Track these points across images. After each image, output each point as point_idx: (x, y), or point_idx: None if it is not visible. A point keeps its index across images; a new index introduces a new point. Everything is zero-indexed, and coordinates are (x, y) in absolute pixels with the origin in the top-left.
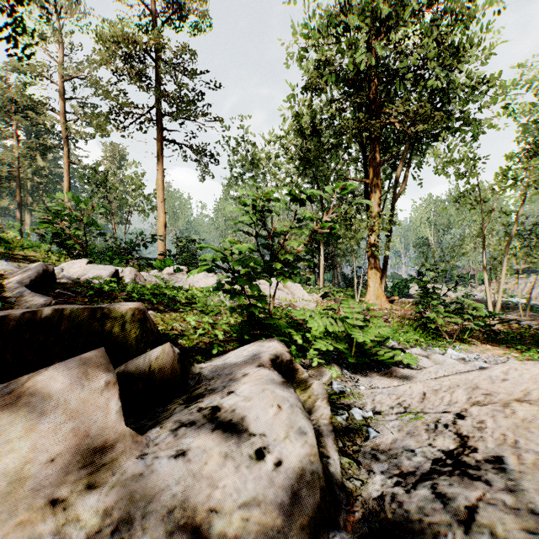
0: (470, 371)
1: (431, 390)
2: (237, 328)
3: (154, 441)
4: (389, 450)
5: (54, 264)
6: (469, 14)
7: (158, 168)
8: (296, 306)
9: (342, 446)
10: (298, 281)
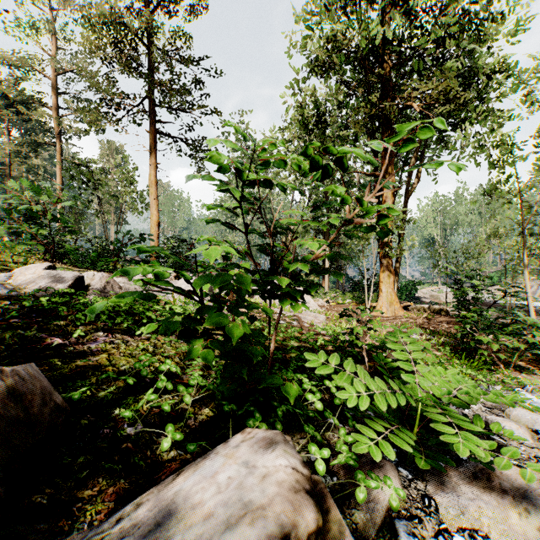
0: None
1: None
2: (217, 380)
3: None
4: None
5: (14, 268)
6: None
7: (151, 163)
8: (302, 321)
9: None
10: None
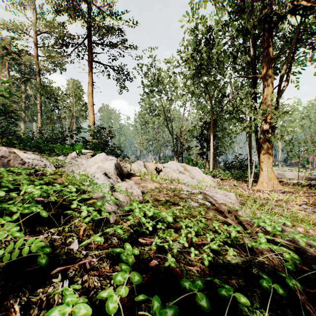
0: None
1: None
2: None
3: None
4: None
5: None
6: None
7: (88, 81)
8: (220, 204)
9: None
10: (190, 165)
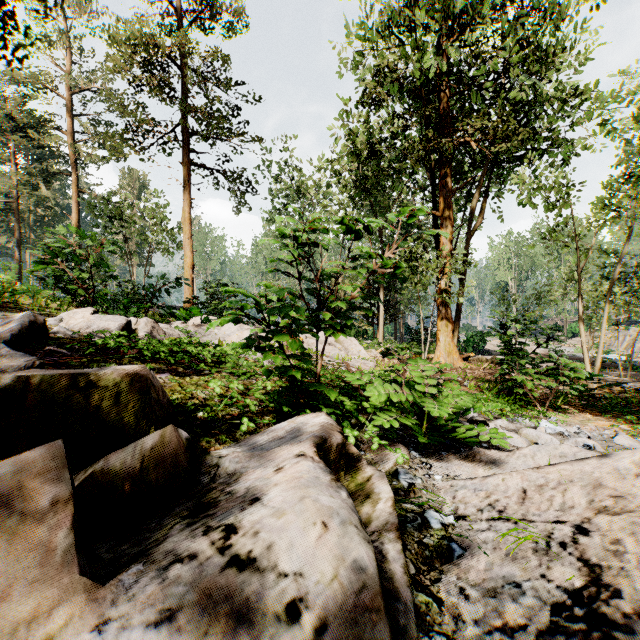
0: (585, 459)
1: (533, 485)
2: (275, 397)
3: (129, 591)
4: (483, 582)
5: (53, 313)
6: (560, 11)
7: (185, 198)
8: (350, 366)
9: (415, 574)
10: (353, 334)
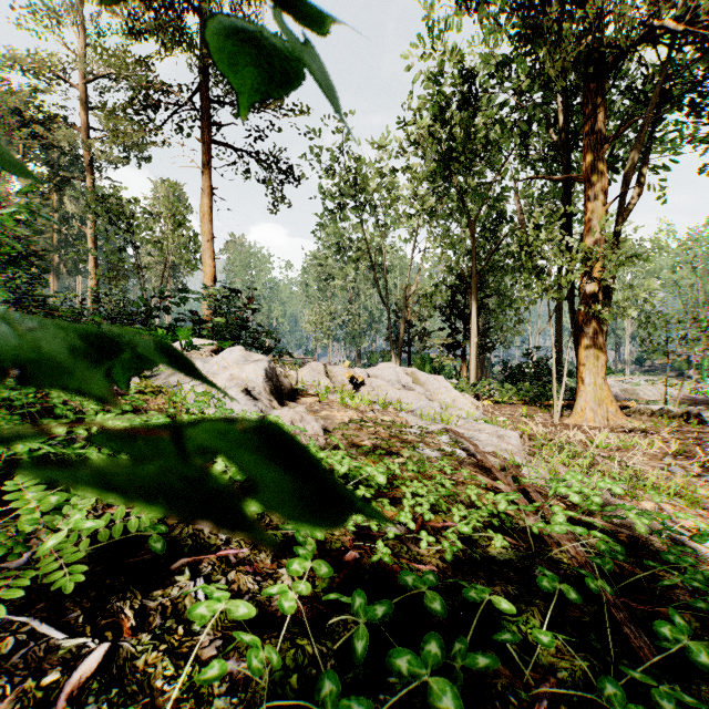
0: None
1: None
2: None
3: None
4: None
5: None
6: None
7: (203, 187)
8: (485, 453)
9: None
10: (428, 371)
